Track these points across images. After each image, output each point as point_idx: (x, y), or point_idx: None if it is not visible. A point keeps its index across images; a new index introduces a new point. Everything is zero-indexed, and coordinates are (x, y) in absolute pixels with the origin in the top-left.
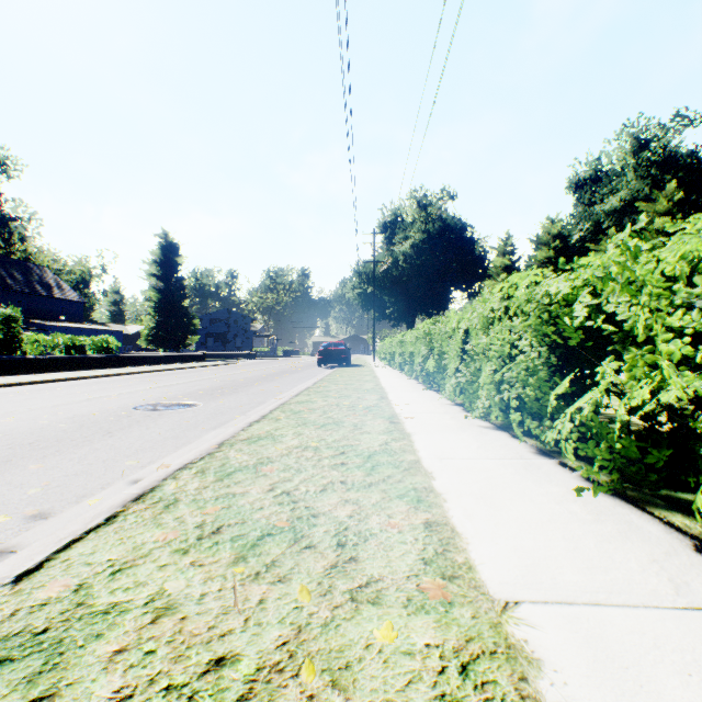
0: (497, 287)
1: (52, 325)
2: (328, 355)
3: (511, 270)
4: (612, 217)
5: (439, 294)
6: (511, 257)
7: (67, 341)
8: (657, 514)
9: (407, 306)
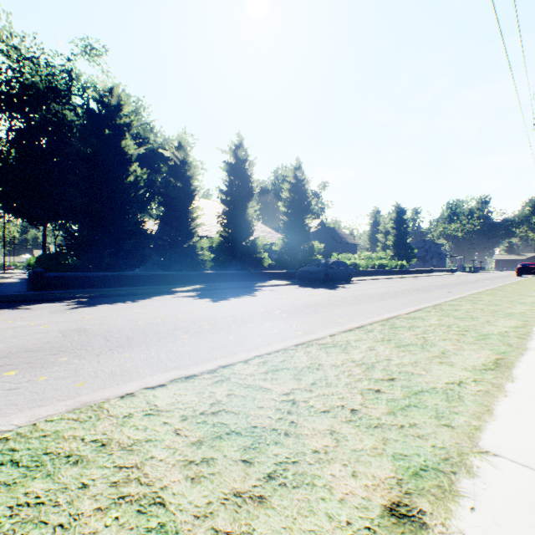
0: None
1: None
2: (523, 270)
3: None
4: None
5: None
6: None
7: (394, 264)
8: None
9: None
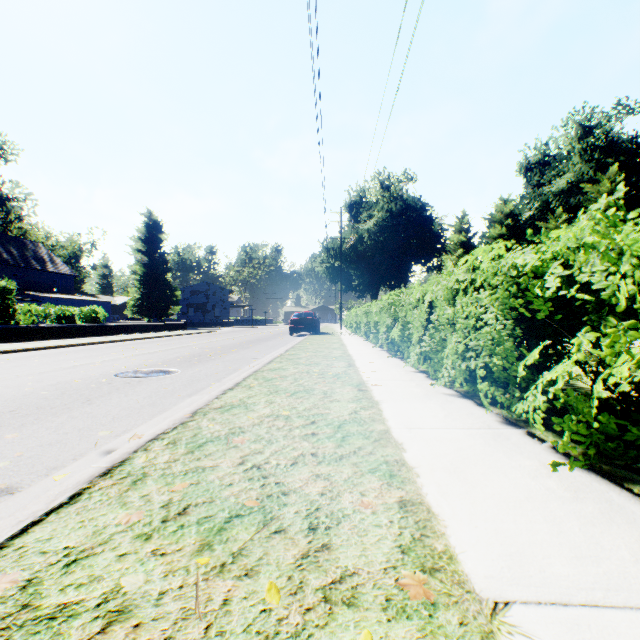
0: (462, 260)
1: (45, 296)
2: (299, 324)
3: (467, 246)
4: (559, 198)
5: (400, 268)
6: (467, 234)
7: (58, 311)
8: (637, 492)
9: (371, 279)
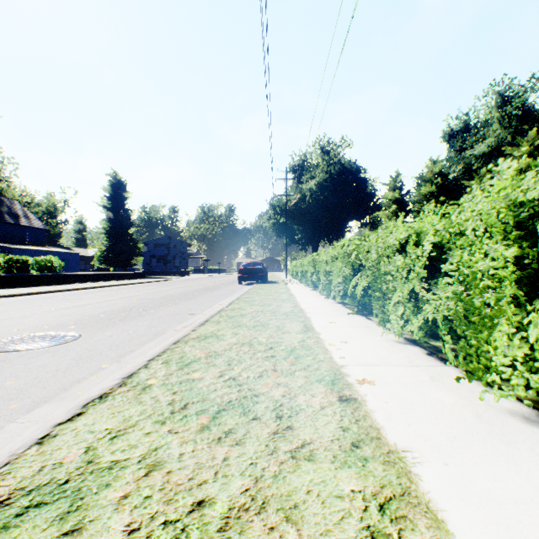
0: None
1: (15, 247)
2: (247, 274)
3: (400, 202)
4: (480, 161)
5: (338, 223)
6: (400, 191)
7: (8, 261)
8: None
9: (312, 233)
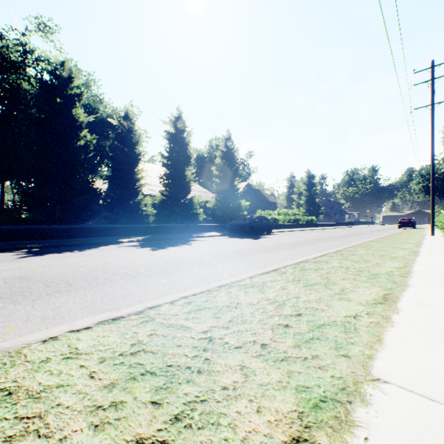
0: None
1: None
2: (403, 224)
3: None
4: None
5: None
6: None
7: (305, 219)
8: None
9: None
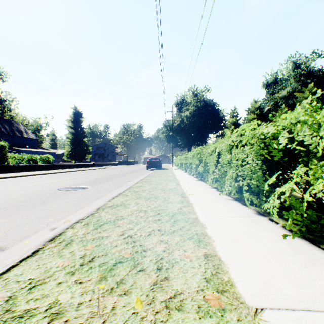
0: (235, 131)
1: (22, 150)
2: (151, 164)
3: (236, 124)
4: (283, 100)
5: (202, 135)
6: (236, 118)
7: (29, 157)
8: None
9: (188, 141)
